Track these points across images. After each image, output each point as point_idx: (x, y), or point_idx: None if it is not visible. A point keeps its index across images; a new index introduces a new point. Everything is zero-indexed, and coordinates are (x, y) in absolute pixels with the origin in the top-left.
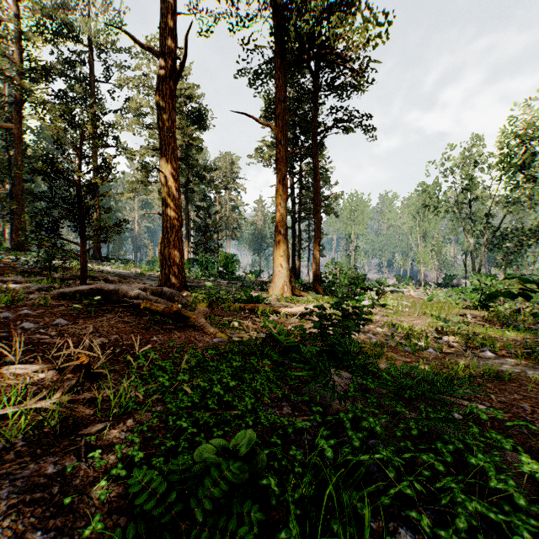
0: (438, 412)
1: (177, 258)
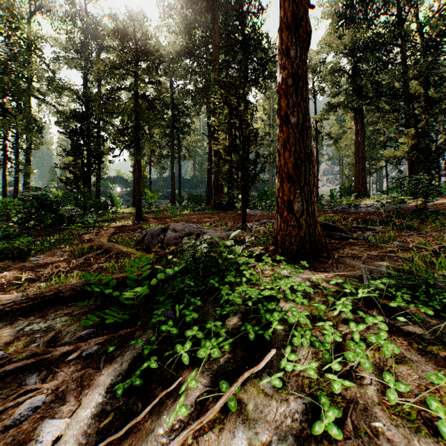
0: None
1: (276, 186)
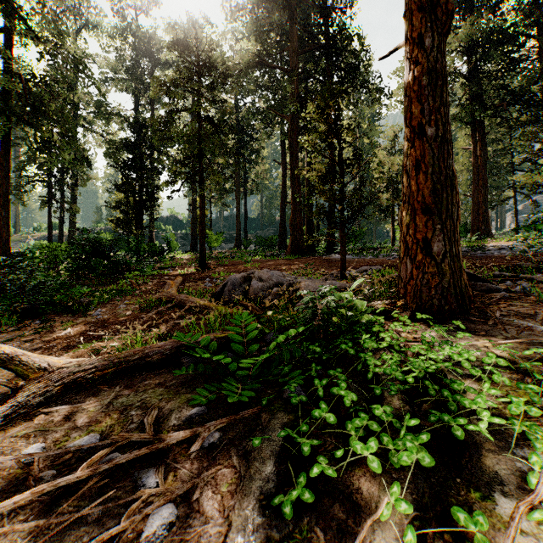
0: (8, 304)
1: (404, 221)
